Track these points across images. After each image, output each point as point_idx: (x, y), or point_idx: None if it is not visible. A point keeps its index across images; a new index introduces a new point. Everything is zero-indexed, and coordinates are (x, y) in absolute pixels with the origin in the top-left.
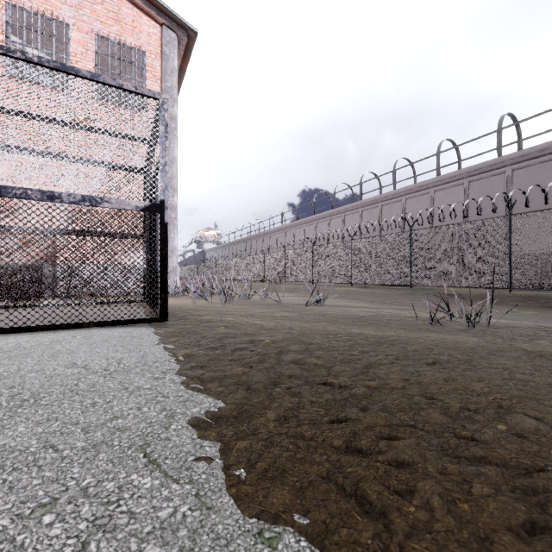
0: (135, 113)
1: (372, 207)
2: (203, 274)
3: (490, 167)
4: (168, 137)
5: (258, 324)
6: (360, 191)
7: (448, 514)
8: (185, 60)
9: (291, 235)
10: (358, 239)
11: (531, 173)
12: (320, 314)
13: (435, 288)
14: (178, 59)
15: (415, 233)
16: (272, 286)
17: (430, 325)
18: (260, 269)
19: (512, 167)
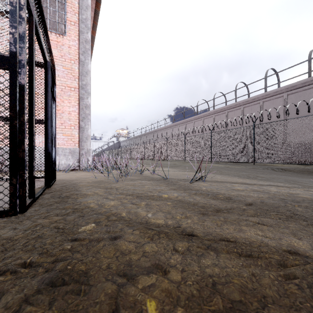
0: (59, 36)
1: (221, 113)
2: (118, 155)
3: (303, 84)
4: (84, 55)
5: (141, 218)
6: (214, 104)
7: None
8: (98, 5)
9: (170, 131)
10: (215, 132)
11: None
12: (209, 194)
13: (266, 164)
14: (93, 3)
15: (257, 126)
16: (159, 163)
17: None
18: (151, 152)
19: None
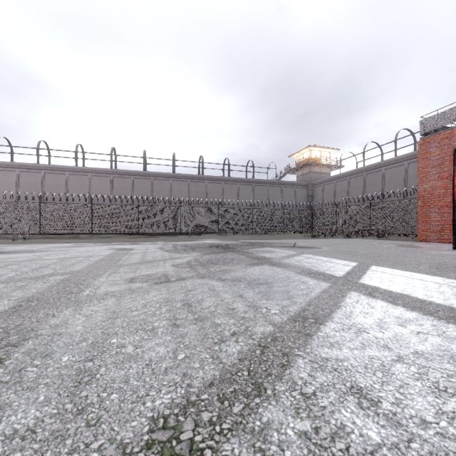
0: None
1: None
2: None
3: (33, 167)
4: None
5: None
6: None
7: (24, 244)
8: None
9: None
10: None
11: (54, 177)
12: None
13: None
14: None
15: None
16: None
17: (13, 241)
18: None
19: (45, 171)
